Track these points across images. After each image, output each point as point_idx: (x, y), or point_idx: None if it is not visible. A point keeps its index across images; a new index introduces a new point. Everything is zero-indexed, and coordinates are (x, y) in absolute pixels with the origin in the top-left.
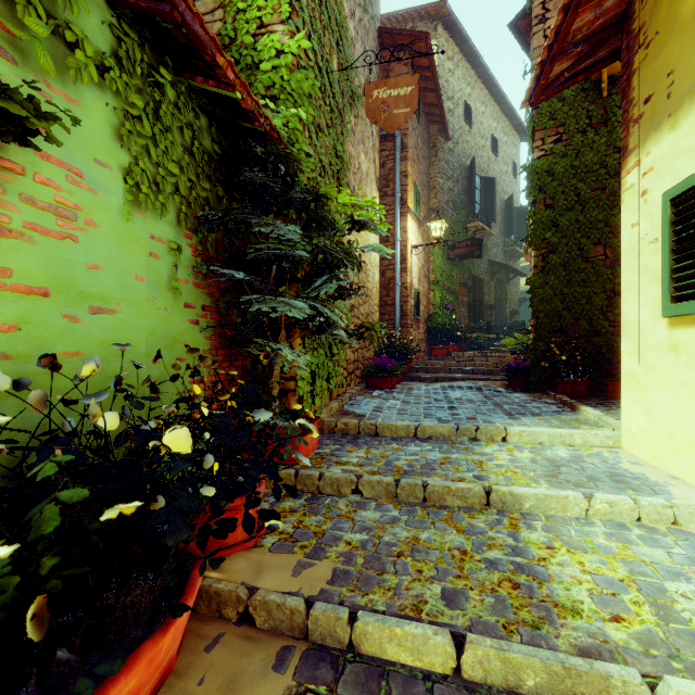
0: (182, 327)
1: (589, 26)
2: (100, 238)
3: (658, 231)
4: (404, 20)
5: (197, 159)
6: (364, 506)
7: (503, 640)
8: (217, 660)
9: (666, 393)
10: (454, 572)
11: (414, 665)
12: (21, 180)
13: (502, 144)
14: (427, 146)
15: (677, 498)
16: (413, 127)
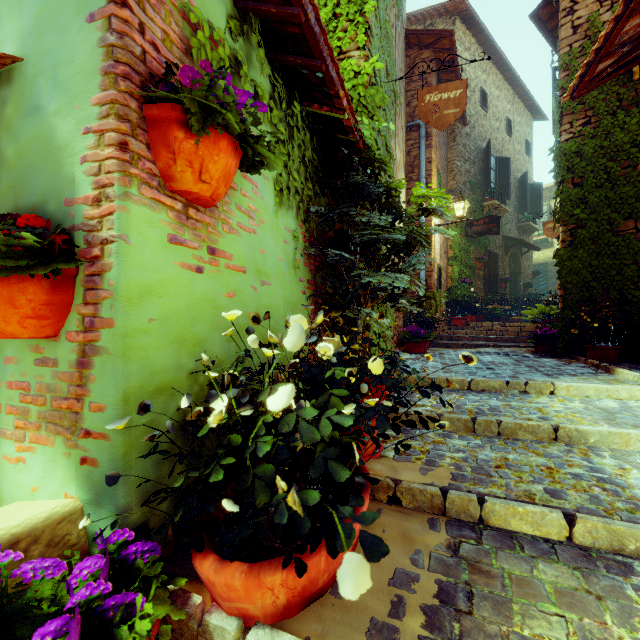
0: (298, 296)
1: (635, 28)
2: (265, 231)
3: None
4: (423, 18)
5: (308, 166)
6: (449, 436)
7: (606, 518)
8: (387, 522)
9: None
10: (548, 479)
11: (533, 534)
12: (236, 194)
13: (515, 125)
14: (446, 132)
15: None
16: None
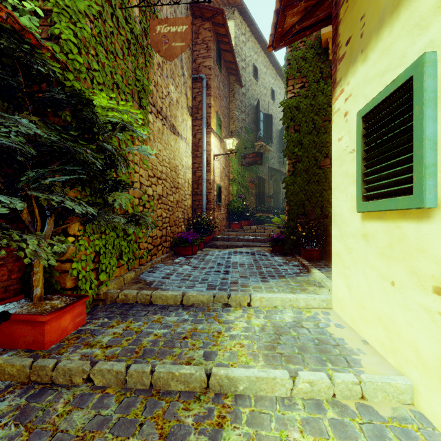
0: None
1: None
2: None
3: (355, 144)
4: (213, 4)
5: None
6: (85, 401)
7: None
8: None
9: (360, 272)
10: None
11: None
12: None
13: (277, 94)
14: (227, 89)
15: (364, 372)
16: (215, 74)
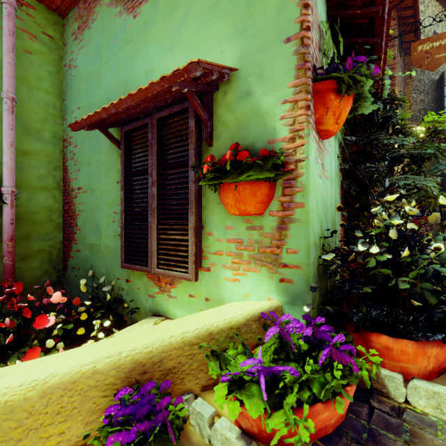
0: (338, 197)
1: None
2: (331, 153)
3: None
4: None
5: None
6: None
7: None
8: None
9: None
10: None
11: None
12: None
13: None
14: (403, 72)
15: None
16: (397, 61)
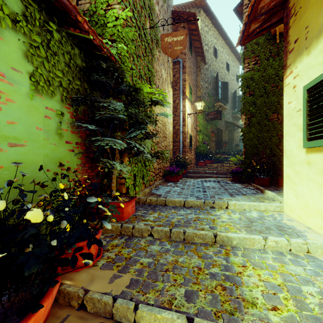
0: (64, 153)
1: (268, 5)
2: (15, 108)
3: (301, 106)
4: (185, 7)
5: (72, 69)
6: (153, 243)
7: (213, 322)
8: None
9: (304, 186)
10: (193, 281)
11: None
12: None
13: (231, 66)
14: (195, 67)
15: (309, 239)
16: (188, 58)
